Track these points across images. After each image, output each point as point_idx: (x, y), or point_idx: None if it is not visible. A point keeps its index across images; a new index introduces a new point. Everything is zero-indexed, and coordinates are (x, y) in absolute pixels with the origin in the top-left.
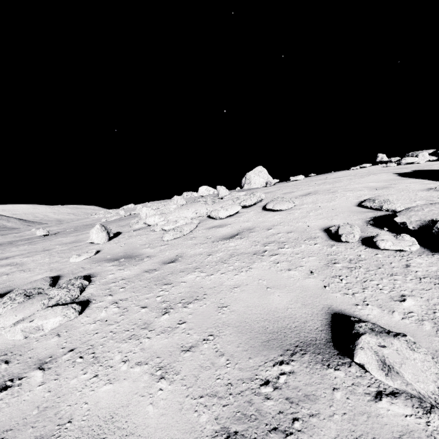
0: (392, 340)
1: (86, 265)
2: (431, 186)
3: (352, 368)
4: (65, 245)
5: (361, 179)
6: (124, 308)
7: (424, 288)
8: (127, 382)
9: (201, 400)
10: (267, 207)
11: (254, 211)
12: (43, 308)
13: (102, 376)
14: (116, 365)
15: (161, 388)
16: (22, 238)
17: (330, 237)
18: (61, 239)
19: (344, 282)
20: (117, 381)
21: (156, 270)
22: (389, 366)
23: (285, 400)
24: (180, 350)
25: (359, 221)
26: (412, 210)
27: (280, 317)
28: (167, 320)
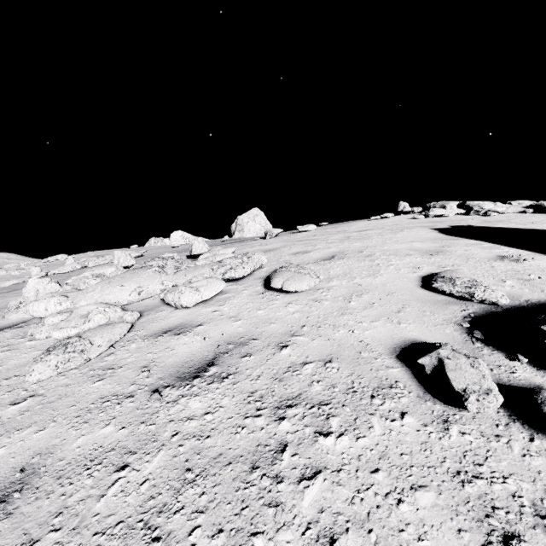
0: None
1: None
2: (499, 253)
3: None
4: None
5: (396, 235)
6: None
7: None
8: None
9: None
10: (273, 285)
11: (249, 290)
12: None
13: None
14: None
15: None
16: None
17: (423, 385)
18: None
19: None
20: None
21: None
22: None
23: None
24: None
25: (450, 327)
26: None
27: None
28: None
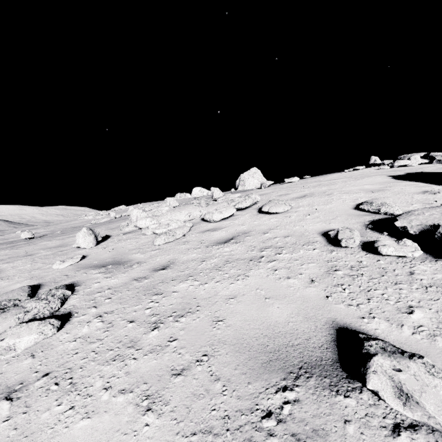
0: (407, 363)
1: (70, 272)
2: (426, 189)
3: (363, 395)
4: (50, 249)
5: (356, 181)
6: (109, 322)
7: (431, 298)
8: (108, 415)
9: (193, 438)
10: (263, 210)
11: (249, 214)
12: (17, 324)
13: (79, 408)
14: (97, 394)
15: (147, 423)
16: (6, 241)
17: (329, 242)
18: (46, 243)
19: (347, 291)
20: (96, 414)
21: (146, 278)
22: (407, 394)
23: (290, 437)
24: (170, 374)
25: (358, 224)
26: (412, 214)
27: (280, 333)
28: (156, 337)
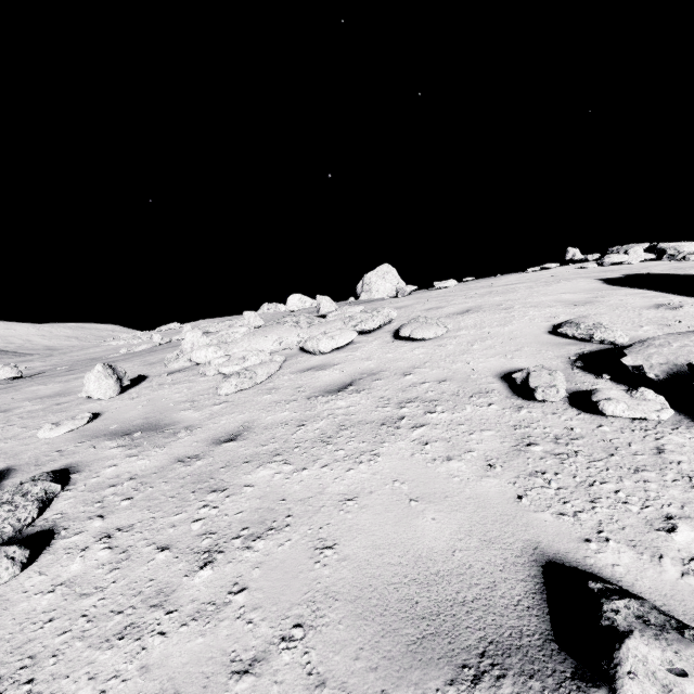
0: None
1: (67, 444)
2: (659, 302)
3: None
4: (40, 400)
5: (548, 287)
6: (122, 550)
7: None
8: None
9: None
10: (402, 334)
11: (378, 340)
12: None
13: None
14: None
15: None
16: None
17: (513, 391)
18: (36, 388)
19: (554, 486)
20: None
21: (199, 458)
22: None
23: None
24: (229, 672)
25: (558, 360)
26: (651, 345)
27: (440, 575)
28: (208, 583)
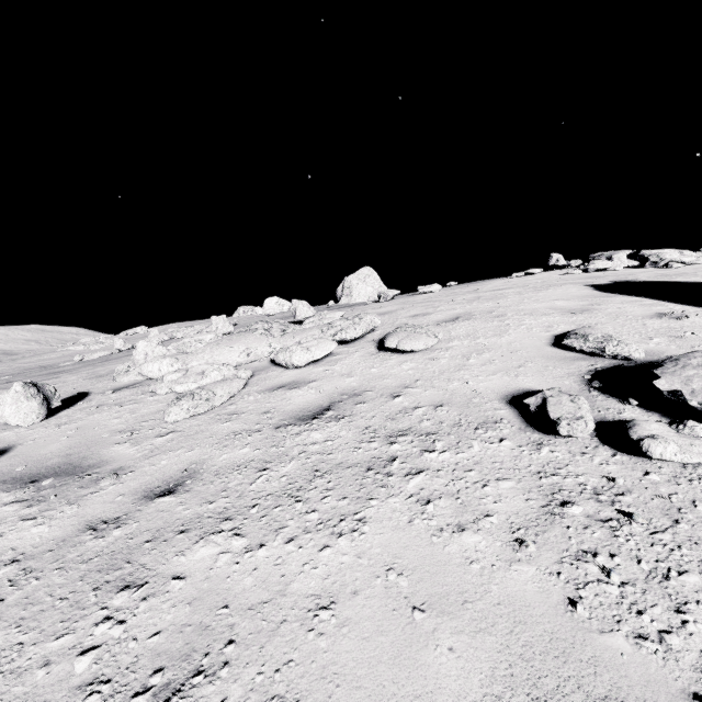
0: None
1: None
2: (660, 310)
3: None
4: None
5: (538, 293)
6: None
7: None
8: None
9: None
10: (387, 345)
11: (361, 351)
12: None
13: None
14: None
15: None
16: None
17: (527, 421)
18: None
19: (617, 581)
20: None
21: (119, 524)
22: None
23: None
24: None
25: (571, 379)
26: (688, 365)
27: None
28: None
